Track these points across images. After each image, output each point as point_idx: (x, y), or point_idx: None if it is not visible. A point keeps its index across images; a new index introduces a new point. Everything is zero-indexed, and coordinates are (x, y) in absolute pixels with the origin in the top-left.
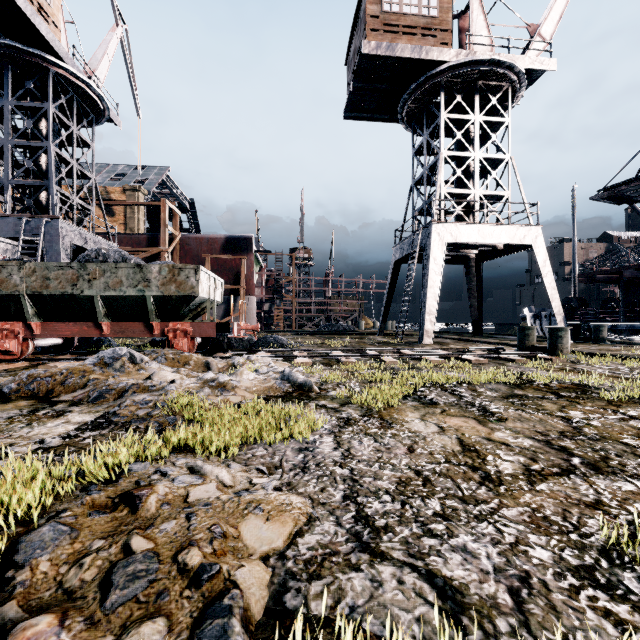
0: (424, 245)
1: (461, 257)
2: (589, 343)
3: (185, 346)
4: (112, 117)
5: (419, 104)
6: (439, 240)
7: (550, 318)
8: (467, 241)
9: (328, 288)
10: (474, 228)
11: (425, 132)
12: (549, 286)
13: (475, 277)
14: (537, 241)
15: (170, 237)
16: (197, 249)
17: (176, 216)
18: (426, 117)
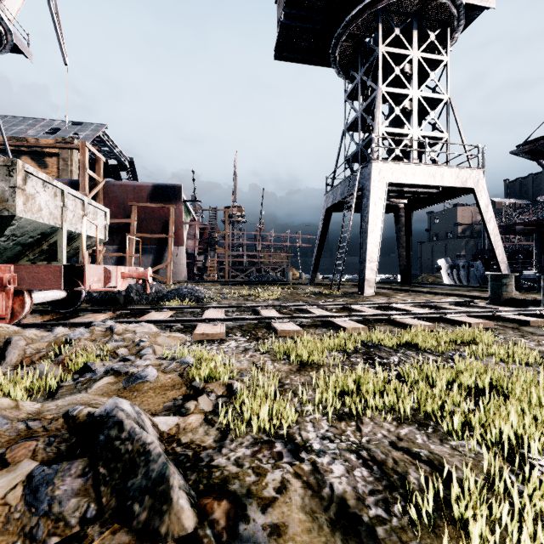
0: (362, 186)
1: (391, 206)
2: (535, 293)
3: (0, 306)
4: (19, 45)
5: (353, 42)
6: (379, 180)
7: (468, 268)
8: (409, 182)
9: (259, 242)
10: (415, 168)
11: (359, 71)
12: (492, 232)
13: (404, 227)
14: (479, 185)
15: (93, 183)
16: (123, 197)
17: (99, 161)
18: (360, 55)
